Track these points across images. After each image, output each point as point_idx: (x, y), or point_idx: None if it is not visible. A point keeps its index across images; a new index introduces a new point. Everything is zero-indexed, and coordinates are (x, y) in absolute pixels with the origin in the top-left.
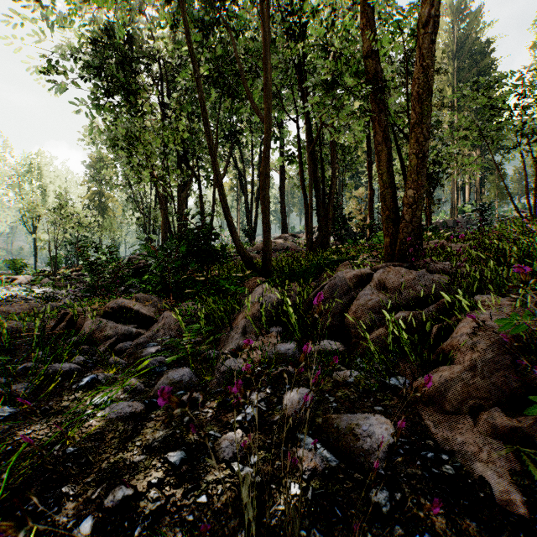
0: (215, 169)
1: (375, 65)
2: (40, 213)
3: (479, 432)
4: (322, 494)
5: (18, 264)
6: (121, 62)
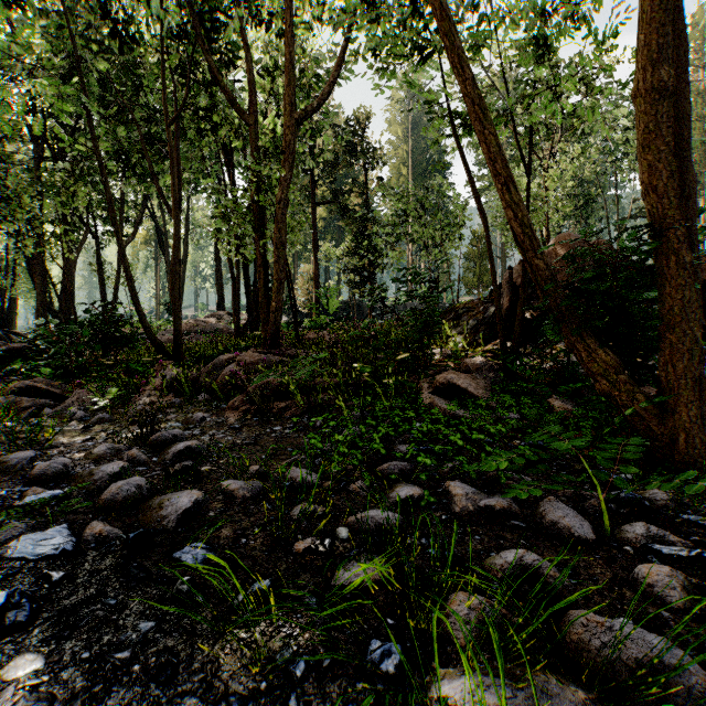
0: (124, 263)
1: (258, 210)
2: None
3: (239, 412)
4: (172, 429)
5: None
6: None
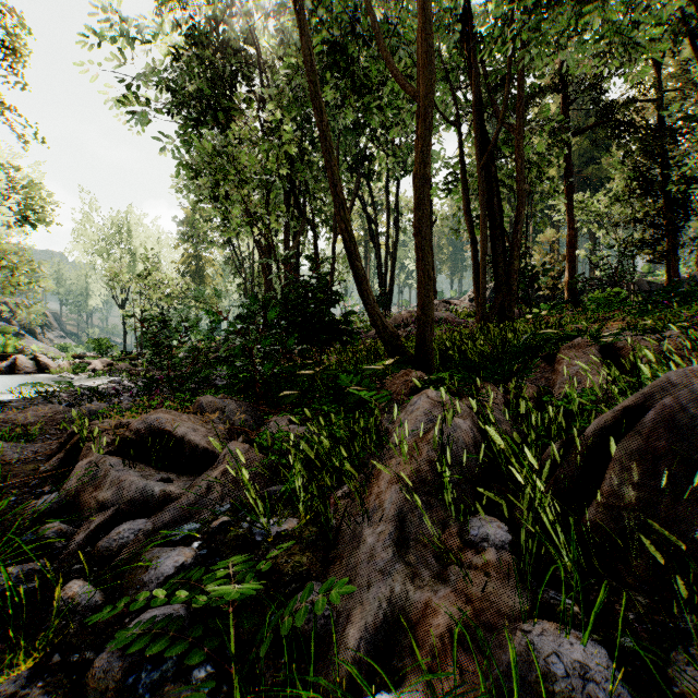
0: (331, 173)
1: None
2: (124, 281)
3: None
4: None
5: (103, 345)
6: (212, 75)
